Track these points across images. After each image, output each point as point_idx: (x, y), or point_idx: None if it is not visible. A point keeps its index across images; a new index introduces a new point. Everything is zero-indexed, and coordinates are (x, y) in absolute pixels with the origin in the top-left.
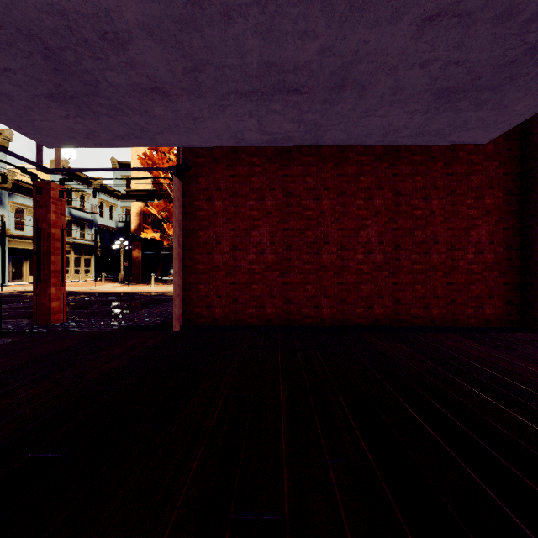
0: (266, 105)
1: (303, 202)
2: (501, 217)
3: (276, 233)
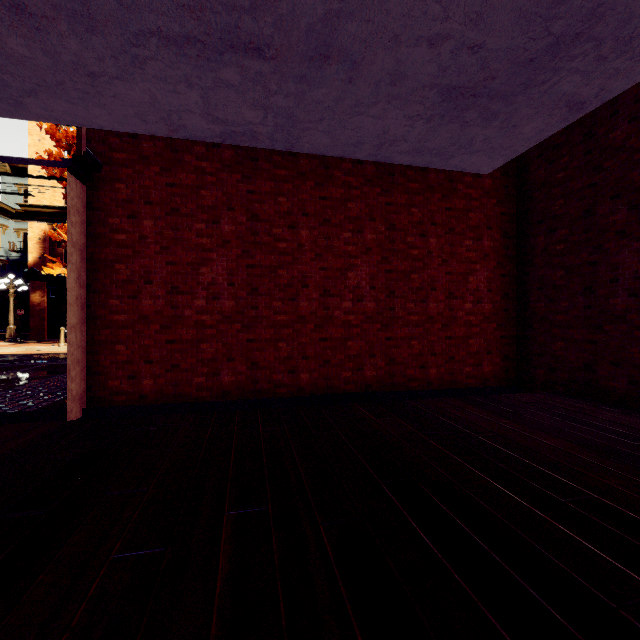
0: (212, 69)
1: (274, 229)
2: (499, 262)
3: (236, 270)
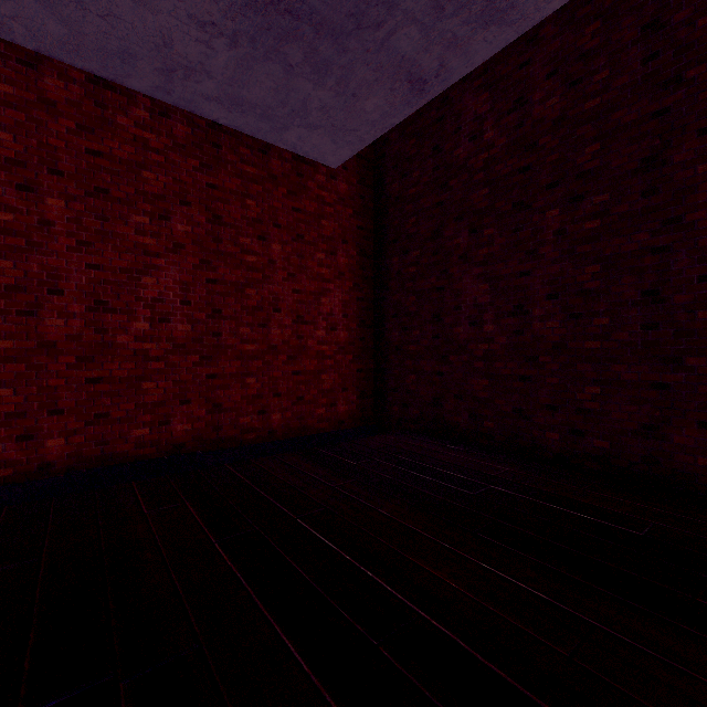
0: None
1: None
2: (355, 283)
3: None
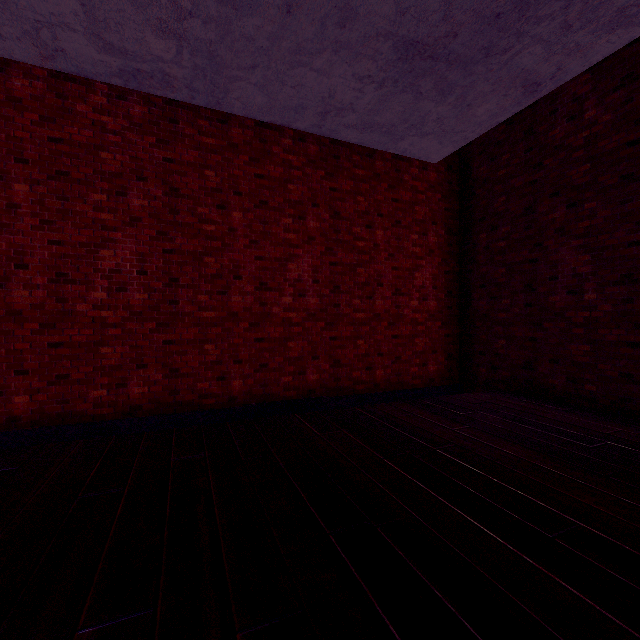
0: None
1: (199, 208)
2: (443, 258)
3: (149, 255)
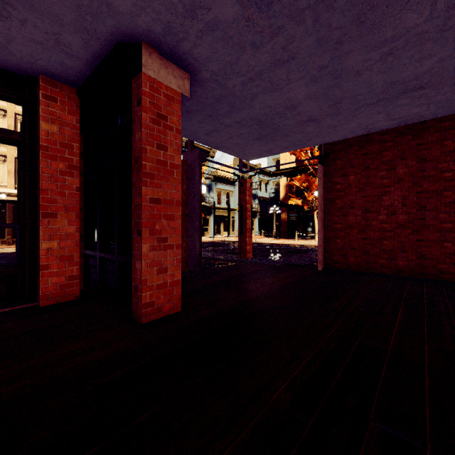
0: (392, 104)
1: (439, 165)
2: None
3: (407, 196)
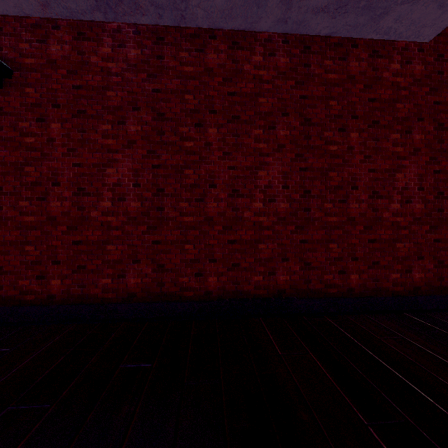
0: None
1: (180, 128)
2: (432, 157)
3: (142, 171)
